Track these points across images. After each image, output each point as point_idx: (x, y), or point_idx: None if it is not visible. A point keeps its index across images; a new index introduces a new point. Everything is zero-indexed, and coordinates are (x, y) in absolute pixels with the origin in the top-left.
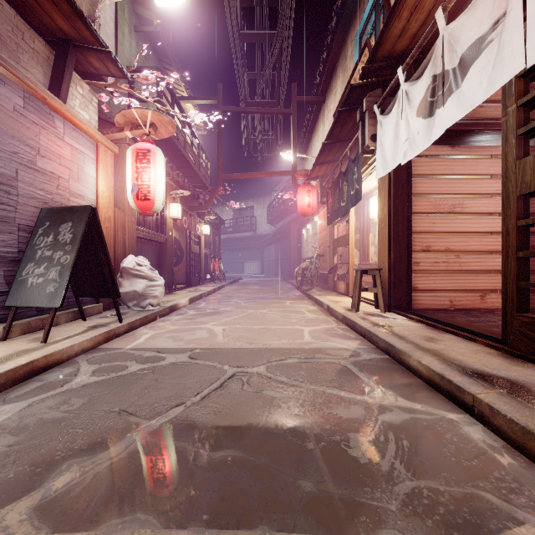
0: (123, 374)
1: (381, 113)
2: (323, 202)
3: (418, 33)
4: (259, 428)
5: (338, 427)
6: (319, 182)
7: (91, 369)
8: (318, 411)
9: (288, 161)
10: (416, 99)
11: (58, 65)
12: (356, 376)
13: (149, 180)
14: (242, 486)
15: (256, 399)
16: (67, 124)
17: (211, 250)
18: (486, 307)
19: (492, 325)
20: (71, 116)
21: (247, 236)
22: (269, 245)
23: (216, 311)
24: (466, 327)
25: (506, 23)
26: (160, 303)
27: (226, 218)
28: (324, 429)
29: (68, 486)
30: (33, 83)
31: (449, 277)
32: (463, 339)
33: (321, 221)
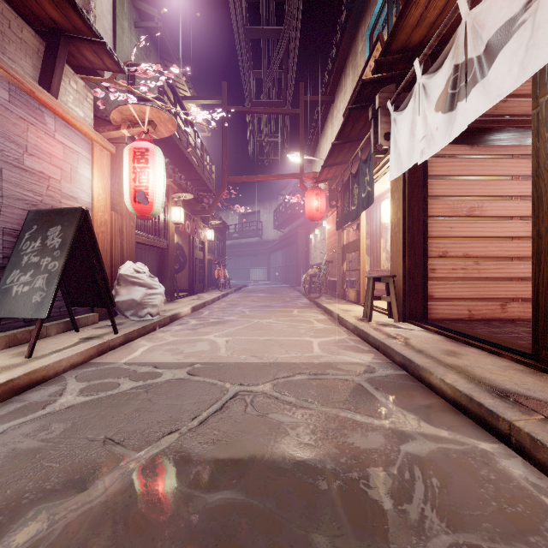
0: (113, 394)
1: (395, 110)
2: (332, 206)
3: (436, 23)
4: (264, 461)
5: (355, 460)
6: (328, 185)
7: (79, 387)
8: (331, 440)
9: (296, 164)
10: (435, 92)
11: (48, 57)
12: (372, 396)
13: (147, 181)
14: (243, 542)
15: (260, 424)
16: (58, 120)
17: (216, 256)
18: (506, 316)
19: (517, 337)
20: (63, 112)
21: (253, 242)
22: (276, 251)
23: (219, 320)
24: (489, 339)
25: (542, 1)
26: (159, 312)
27: (232, 223)
28: (339, 463)
29: (32, 542)
30: (20, 74)
31: (467, 285)
32: (488, 353)
33: (330, 226)
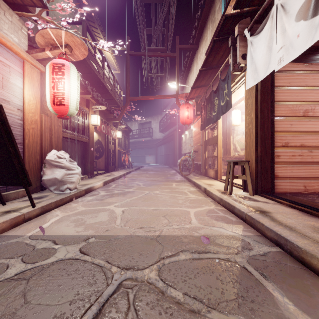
0: None
1: (250, 37)
2: (198, 115)
3: None
4: None
5: None
6: (195, 101)
7: None
8: None
9: (173, 92)
10: (295, 6)
11: None
12: (264, 289)
13: (63, 88)
14: None
15: None
16: None
17: (123, 148)
18: None
19: None
20: None
21: (147, 140)
22: (161, 145)
23: (121, 192)
24: None
25: None
26: (77, 186)
27: (134, 129)
28: None
29: None
30: None
31: (303, 167)
32: None
33: (195, 128)
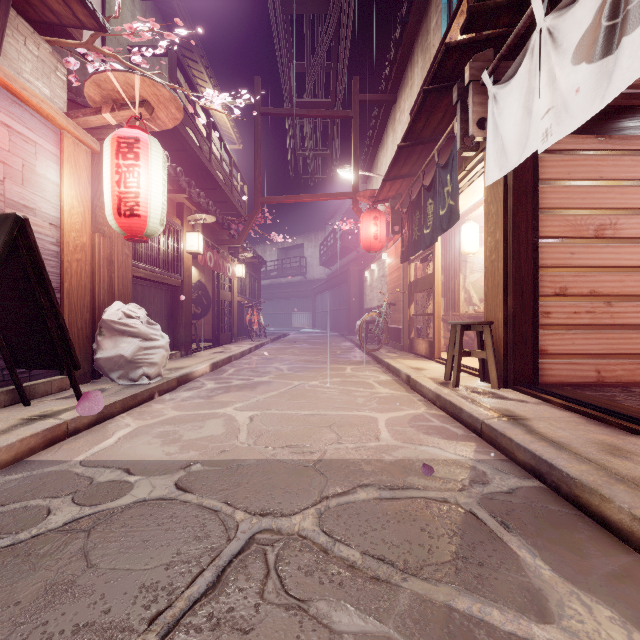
0: (25, 539)
1: (493, 85)
2: (396, 232)
3: None
4: None
5: None
6: (390, 205)
7: None
8: None
9: (347, 186)
10: (572, 35)
11: None
12: (503, 545)
13: (137, 185)
14: None
15: None
16: None
17: (248, 298)
18: None
19: None
20: (5, 77)
21: (296, 282)
22: (322, 292)
23: (246, 383)
24: None
25: None
26: (161, 372)
27: (270, 259)
28: None
29: None
30: None
31: (595, 335)
32: None
33: (391, 259)
